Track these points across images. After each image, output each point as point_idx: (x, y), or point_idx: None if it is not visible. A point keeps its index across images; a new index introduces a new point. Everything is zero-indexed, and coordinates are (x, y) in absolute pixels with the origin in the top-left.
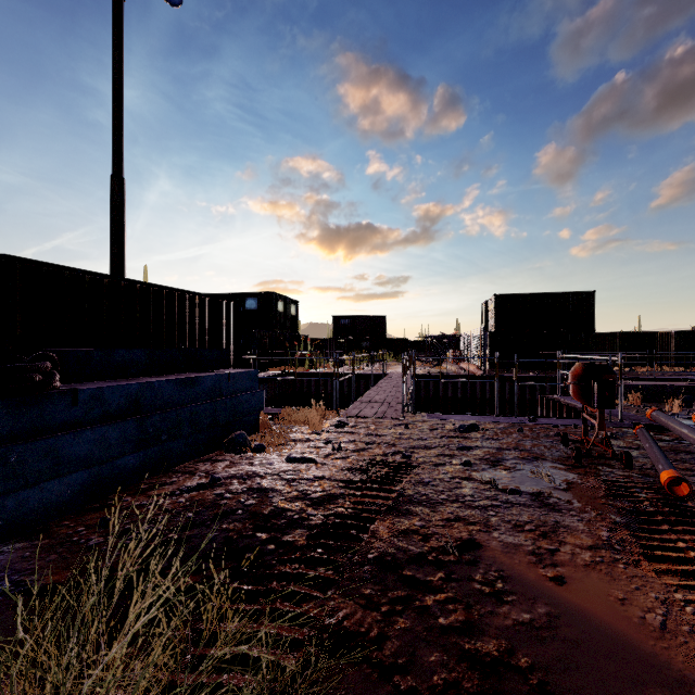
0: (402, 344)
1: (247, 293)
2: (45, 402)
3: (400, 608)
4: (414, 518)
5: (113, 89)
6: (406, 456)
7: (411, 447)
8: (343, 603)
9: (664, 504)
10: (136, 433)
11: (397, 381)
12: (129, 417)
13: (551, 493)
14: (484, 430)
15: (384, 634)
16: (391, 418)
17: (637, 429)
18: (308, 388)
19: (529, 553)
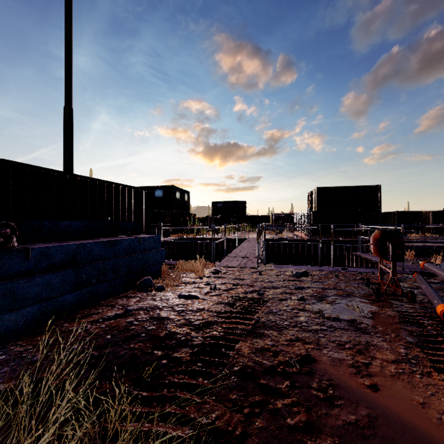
0: (256, 219)
1: (156, 186)
2: (4, 257)
3: (257, 410)
4: (266, 339)
5: (65, 49)
6: (260, 294)
7: (263, 288)
8: (215, 406)
9: (441, 328)
10: (73, 279)
11: (254, 243)
12: (68, 267)
13: (361, 320)
14: (312, 276)
15: (246, 432)
16: (250, 267)
17: (415, 275)
18: (196, 247)
19: (350, 366)
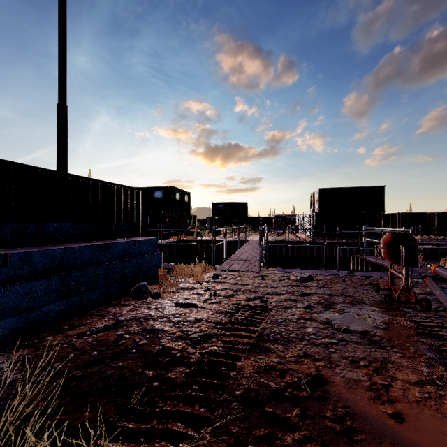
0: (257, 221)
1: (155, 187)
2: None
3: None
4: (271, 355)
5: (59, 44)
6: (263, 301)
7: (266, 294)
8: (214, 442)
9: None
10: (59, 286)
11: (255, 245)
12: (54, 274)
13: (374, 332)
14: (318, 280)
15: None
16: (251, 271)
17: (427, 280)
18: (196, 250)
19: (367, 388)
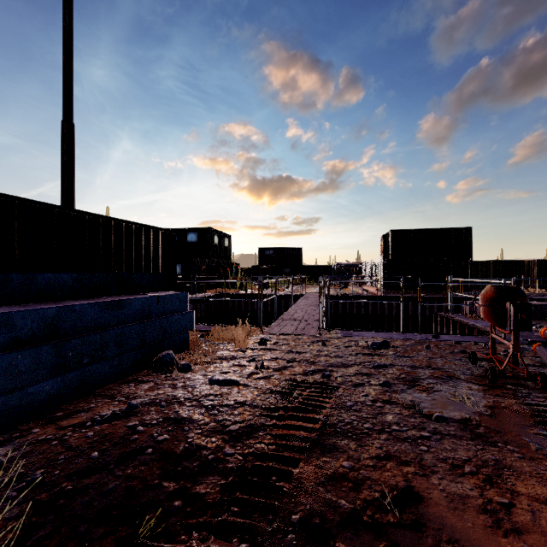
0: (315, 271)
1: (188, 229)
2: None
3: None
4: (341, 456)
5: (64, 44)
6: (326, 376)
7: (329, 365)
8: None
9: None
10: (52, 358)
11: (312, 301)
12: (45, 342)
13: (478, 420)
14: (395, 347)
15: None
16: (309, 335)
17: (536, 347)
18: (239, 306)
19: (480, 510)
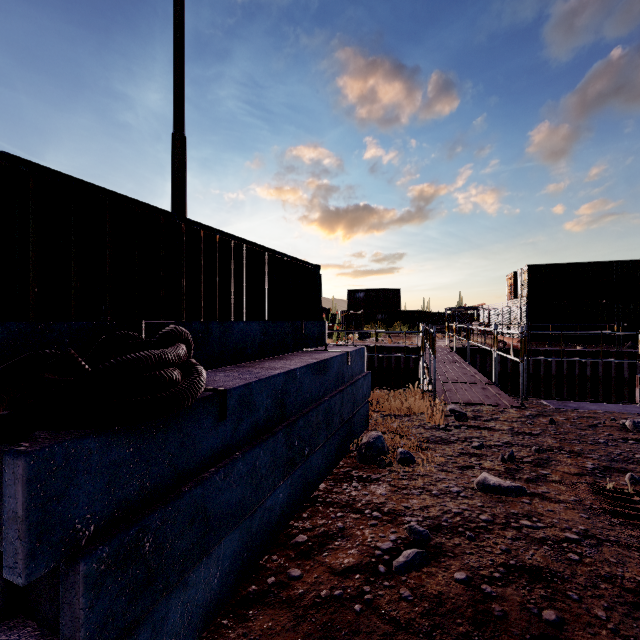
0: (417, 317)
1: None
2: (186, 419)
3: None
4: None
5: (175, 39)
6: (638, 480)
7: (610, 460)
8: None
9: None
10: (283, 452)
11: (445, 355)
12: (275, 427)
13: None
14: None
15: None
16: (510, 406)
17: None
18: None
19: None
